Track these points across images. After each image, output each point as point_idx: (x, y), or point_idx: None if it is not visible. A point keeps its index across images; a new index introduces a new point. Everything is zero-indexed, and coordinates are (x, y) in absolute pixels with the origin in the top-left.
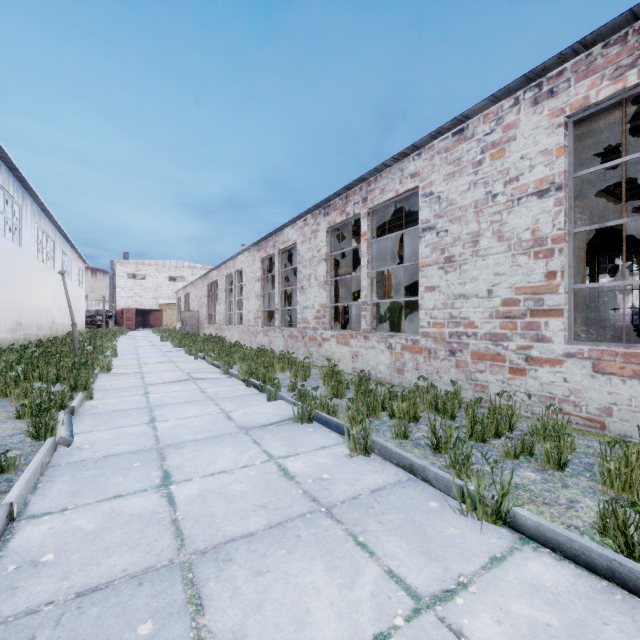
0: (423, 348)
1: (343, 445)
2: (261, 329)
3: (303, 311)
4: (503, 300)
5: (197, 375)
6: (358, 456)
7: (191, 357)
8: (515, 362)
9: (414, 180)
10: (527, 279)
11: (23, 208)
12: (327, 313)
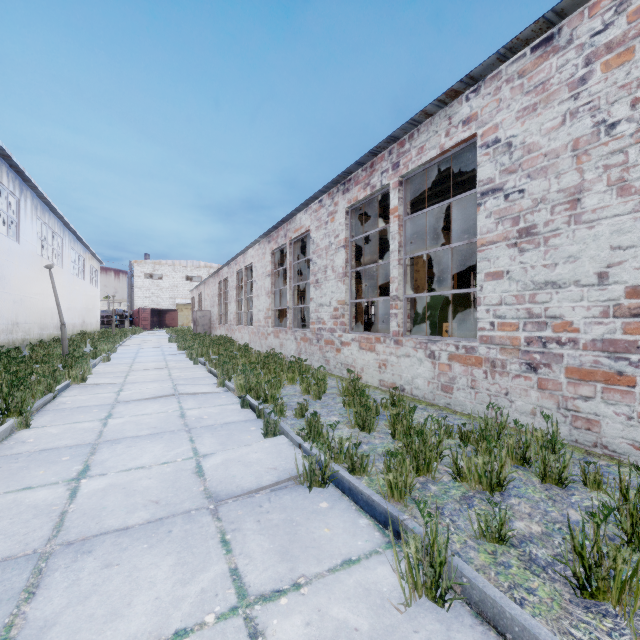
0: (483, 359)
1: (384, 556)
2: (271, 330)
3: (318, 309)
4: (630, 288)
5: (185, 388)
6: (420, 601)
7: (191, 362)
8: None
9: (468, 127)
10: None
11: (21, 201)
12: (347, 311)
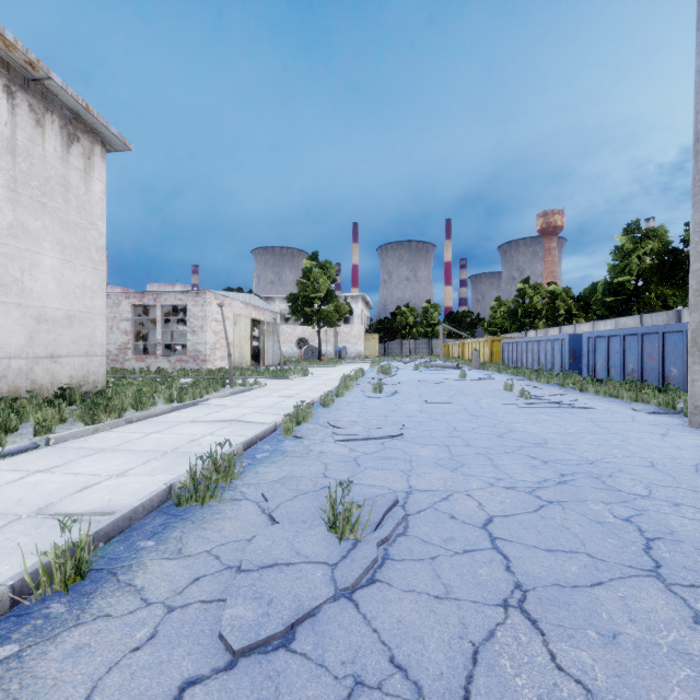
0: None
1: None
2: None
3: None
4: (119, 345)
5: None
6: None
7: None
8: (122, 361)
9: None
10: (124, 340)
11: None
12: None
